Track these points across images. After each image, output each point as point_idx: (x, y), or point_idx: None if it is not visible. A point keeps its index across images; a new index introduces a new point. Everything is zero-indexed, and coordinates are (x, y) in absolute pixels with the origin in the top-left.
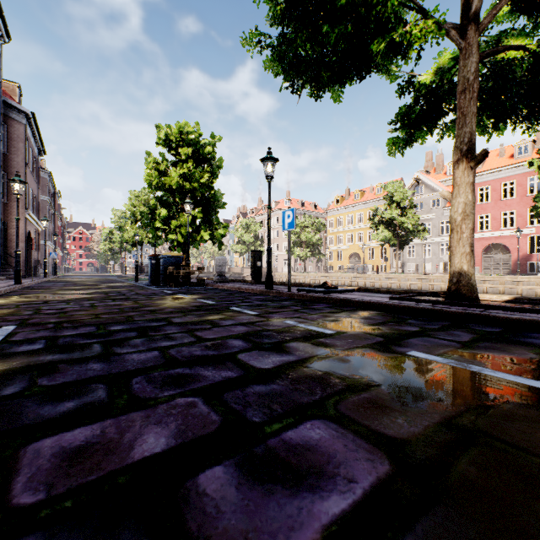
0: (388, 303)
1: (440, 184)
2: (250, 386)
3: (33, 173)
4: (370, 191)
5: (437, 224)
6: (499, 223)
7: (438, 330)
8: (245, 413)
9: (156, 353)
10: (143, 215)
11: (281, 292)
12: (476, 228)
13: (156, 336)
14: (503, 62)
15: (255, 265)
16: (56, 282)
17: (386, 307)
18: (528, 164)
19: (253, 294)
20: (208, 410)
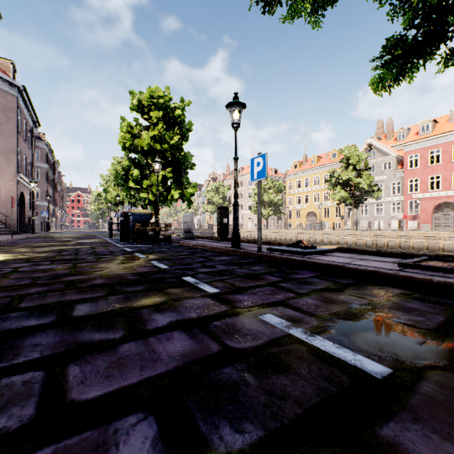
0: (410, 275)
1: (391, 148)
2: None
3: (27, 141)
4: (326, 156)
5: (389, 185)
6: (450, 183)
7: None
8: None
9: None
10: (119, 176)
11: (249, 252)
12: (427, 188)
13: None
14: None
15: (221, 222)
16: (38, 238)
17: (407, 281)
18: None
19: (218, 253)
20: None
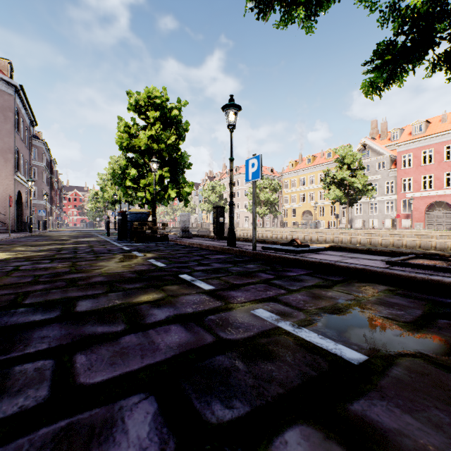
0: (396, 272)
1: (385, 148)
2: None
3: (24, 140)
4: (321, 156)
5: (383, 185)
6: (442, 182)
7: None
8: None
9: None
10: (116, 175)
11: (244, 250)
12: (420, 187)
13: None
14: None
15: (217, 221)
16: (36, 236)
17: (393, 278)
18: None
19: (214, 251)
20: None
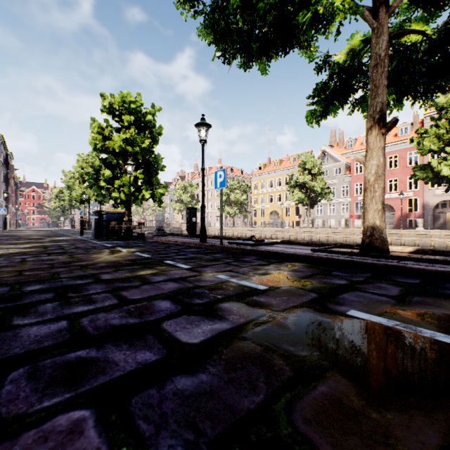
0: (312, 255)
1: (341, 156)
2: (171, 378)
3: None
4: (287, 160)
5: (339, 188)
6: (387, 187)
7: (364, 282)
8: (156, 443)
9: (64, 323)
10: (89, 175)
11: (213, 245)
12: None
13: (74, 298)
14: (404, 46)
15: (190, 220)
16: (2, 236)
17: (310, 259)
18: (409, 141)
19: (188, 246)
20: (99, 441)
